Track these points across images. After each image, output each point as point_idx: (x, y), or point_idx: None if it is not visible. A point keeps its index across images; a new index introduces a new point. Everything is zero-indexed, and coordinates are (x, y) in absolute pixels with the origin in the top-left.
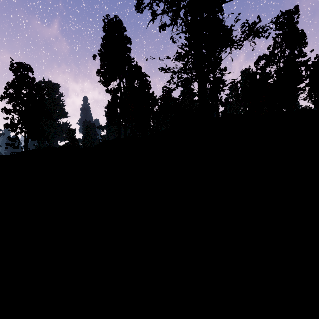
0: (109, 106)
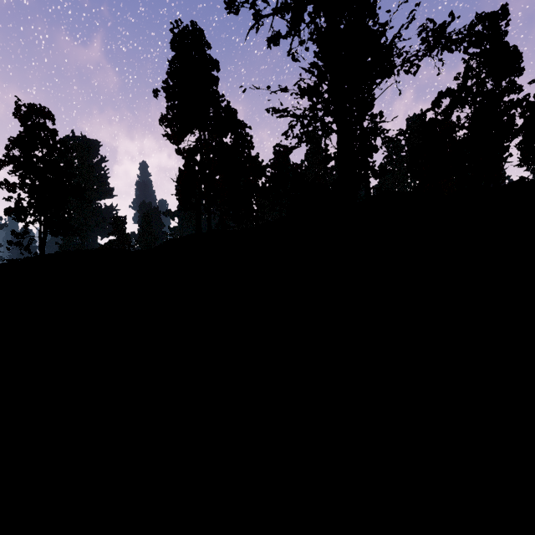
0: (182, 178)
